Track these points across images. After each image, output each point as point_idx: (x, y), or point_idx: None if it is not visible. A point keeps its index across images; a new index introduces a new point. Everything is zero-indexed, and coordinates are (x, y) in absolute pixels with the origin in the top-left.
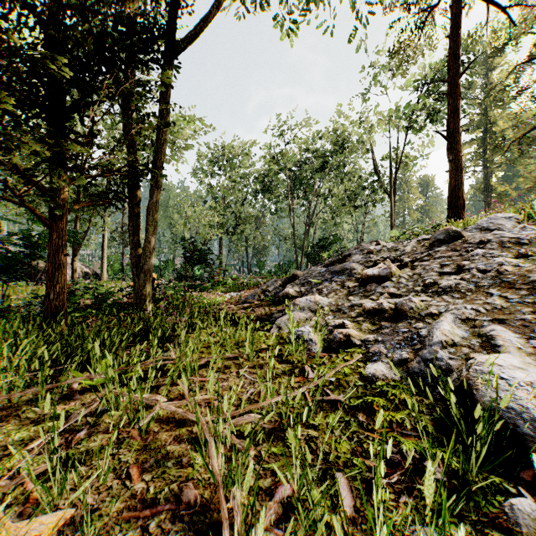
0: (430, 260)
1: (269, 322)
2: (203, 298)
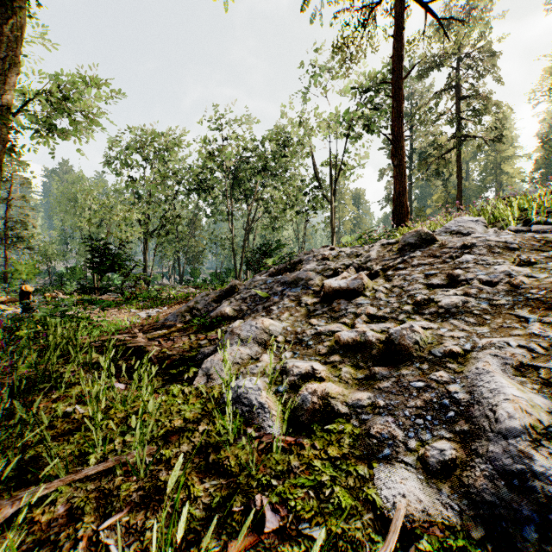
0: (407, 267)
1: (193, 363)
2: (101, 320)
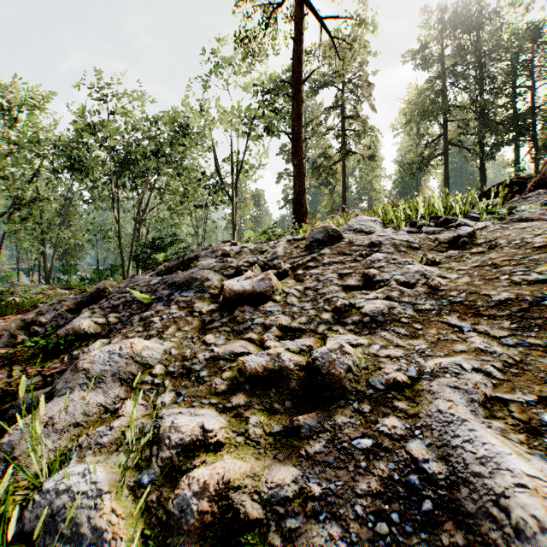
0: (318, 266)
1: None
2: None
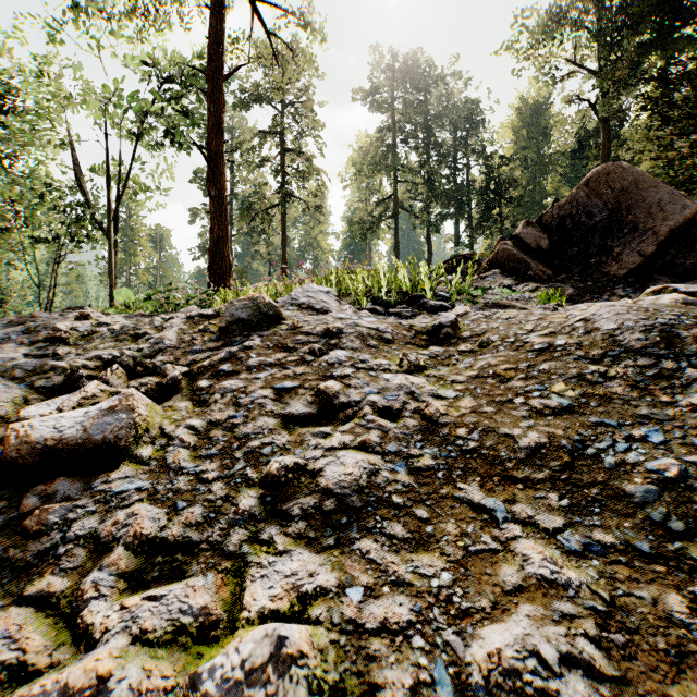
0: (239, 372)
1: None
2: None
